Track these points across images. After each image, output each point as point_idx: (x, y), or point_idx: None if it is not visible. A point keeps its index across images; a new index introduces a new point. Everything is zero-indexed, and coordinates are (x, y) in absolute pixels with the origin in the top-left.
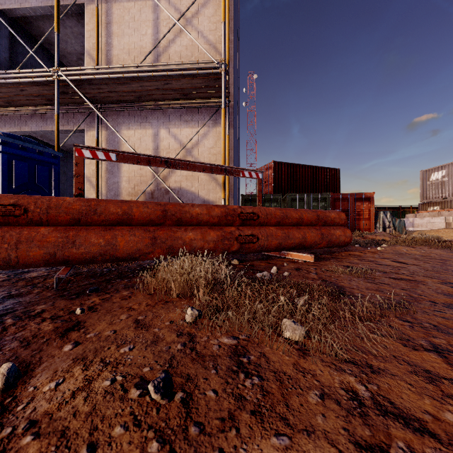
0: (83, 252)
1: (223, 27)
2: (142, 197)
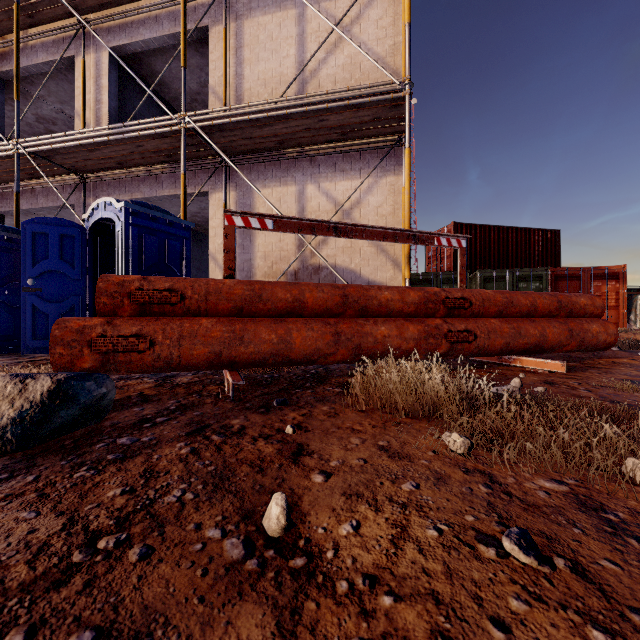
0: (252, 351)
1: (407, 31)
2: (282, 278)
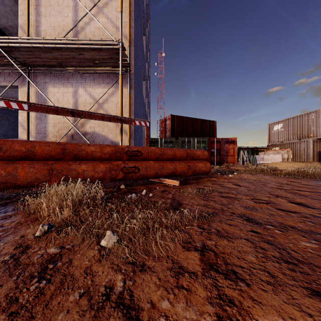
0: None
1: (120, 16)
2: (65, 138)
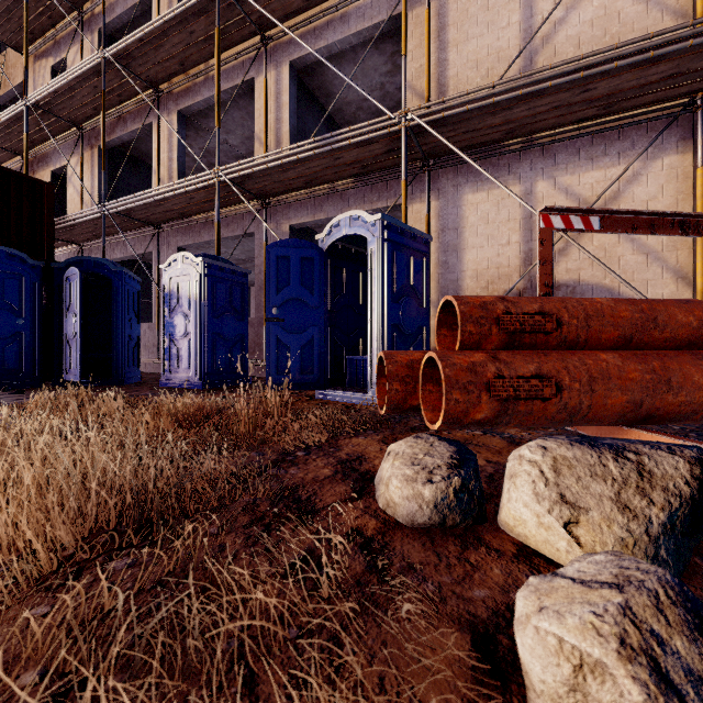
0: (681, 401)
1: None
2: None
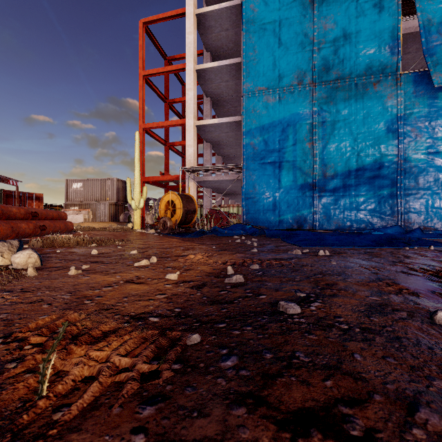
0: None
1: None
2: None
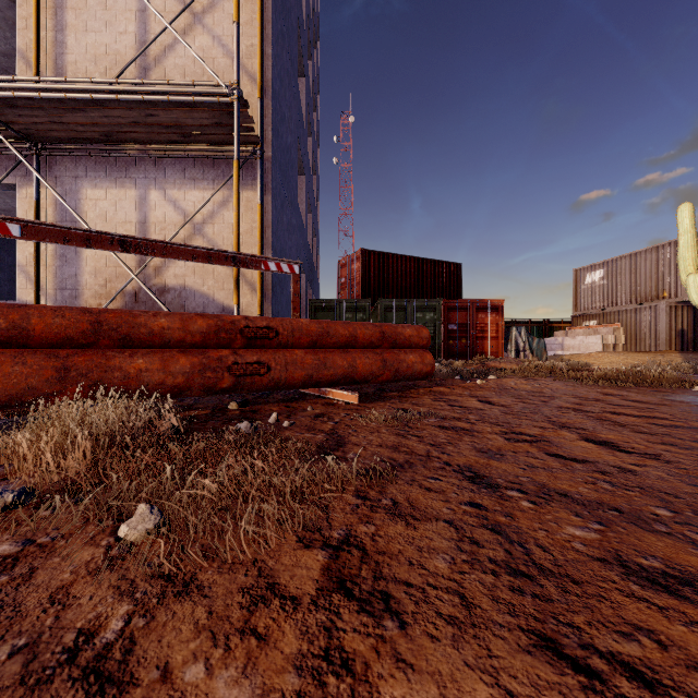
0: None
1: (235, 31)
2: (119, 300)
